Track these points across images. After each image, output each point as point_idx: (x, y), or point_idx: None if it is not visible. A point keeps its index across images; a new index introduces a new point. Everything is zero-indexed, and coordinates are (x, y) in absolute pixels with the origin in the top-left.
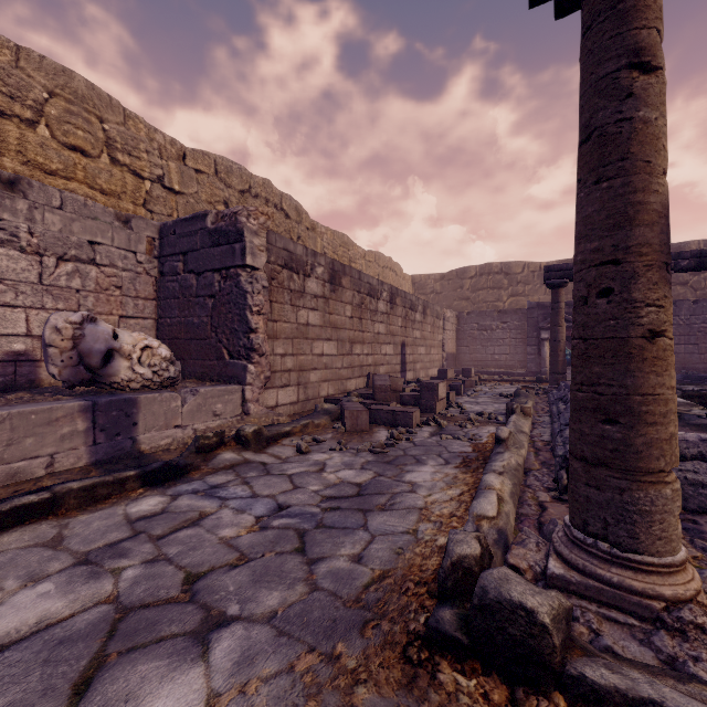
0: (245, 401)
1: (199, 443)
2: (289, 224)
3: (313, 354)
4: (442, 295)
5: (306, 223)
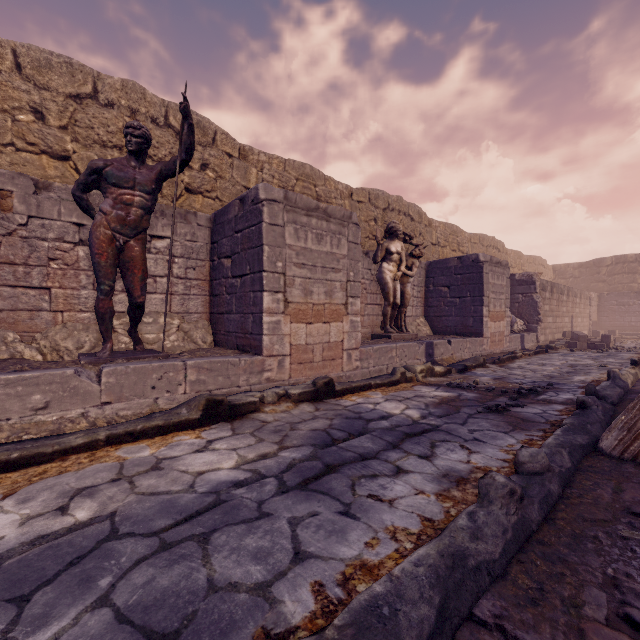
0: (537, 338)
1: (541, 347)
2: (500, 255)
3: (547, 322)
4: (580, 279)
5: (504, 251)
